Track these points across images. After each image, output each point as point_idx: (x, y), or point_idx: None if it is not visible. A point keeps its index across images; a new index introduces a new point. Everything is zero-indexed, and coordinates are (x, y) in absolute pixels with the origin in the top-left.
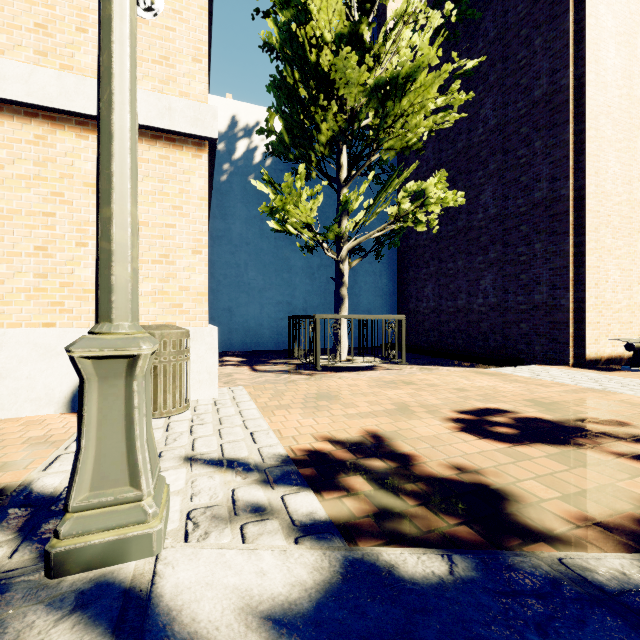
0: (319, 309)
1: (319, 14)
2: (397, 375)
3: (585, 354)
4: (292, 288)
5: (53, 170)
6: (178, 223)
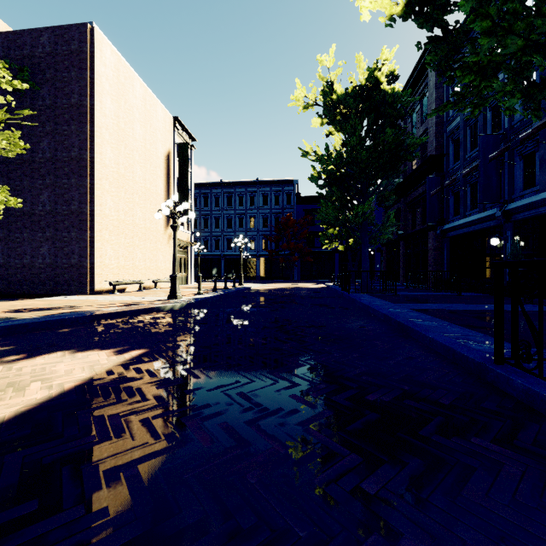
0: None
1: None
2: None
3: (95, 289)
4: None
5: None
6: None
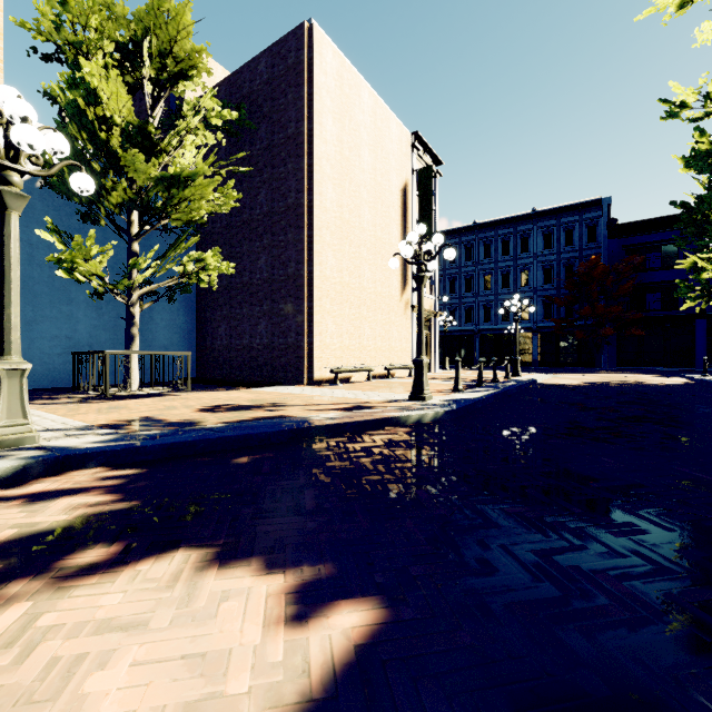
0: (108, 344)
1: (109, 101)
2: (179, 396)
3: (313, 377)
4: (73, 322)
5: None
6: None
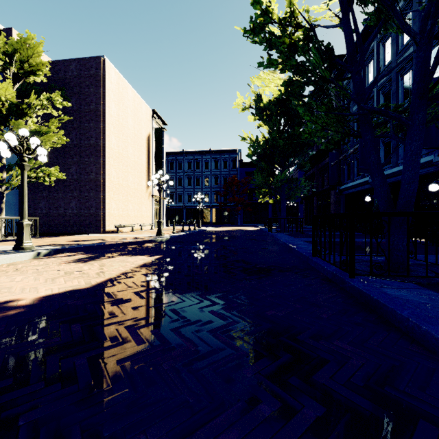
0: None
1: None
2: (41, 239)
3: (105, 230)
4: None
5: None
6: None
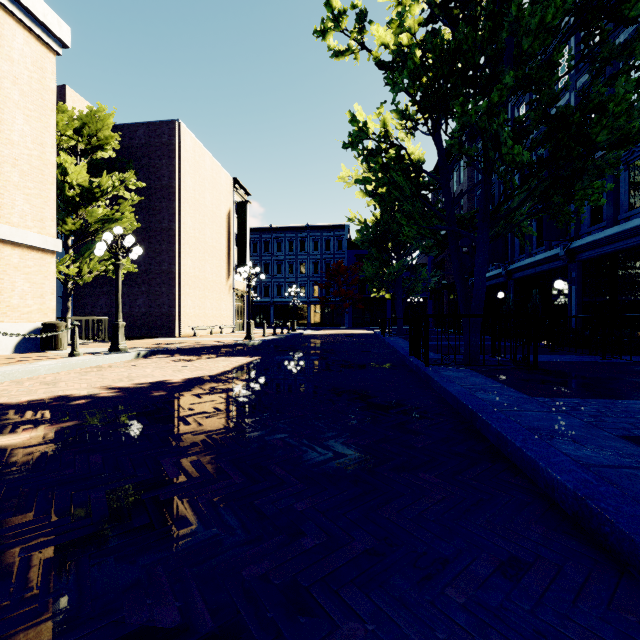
0: None
1: (72, 173)
2: None
3: (181, 332)
4: None
5: (3, 262)
6: (46, 283)
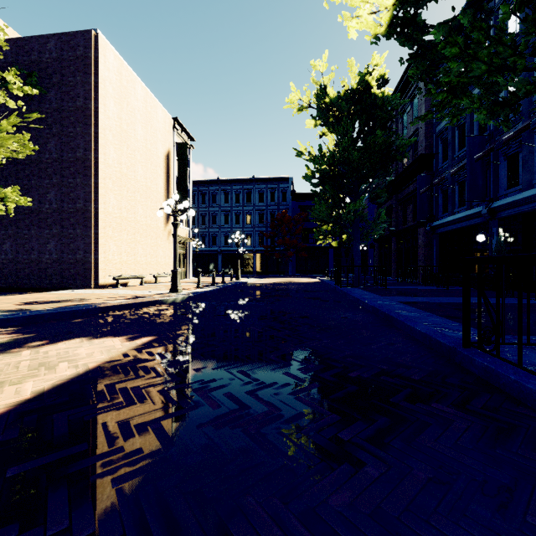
0: None
1: None
2: None
3: (99, 283)
4: None
5: None
6: None
